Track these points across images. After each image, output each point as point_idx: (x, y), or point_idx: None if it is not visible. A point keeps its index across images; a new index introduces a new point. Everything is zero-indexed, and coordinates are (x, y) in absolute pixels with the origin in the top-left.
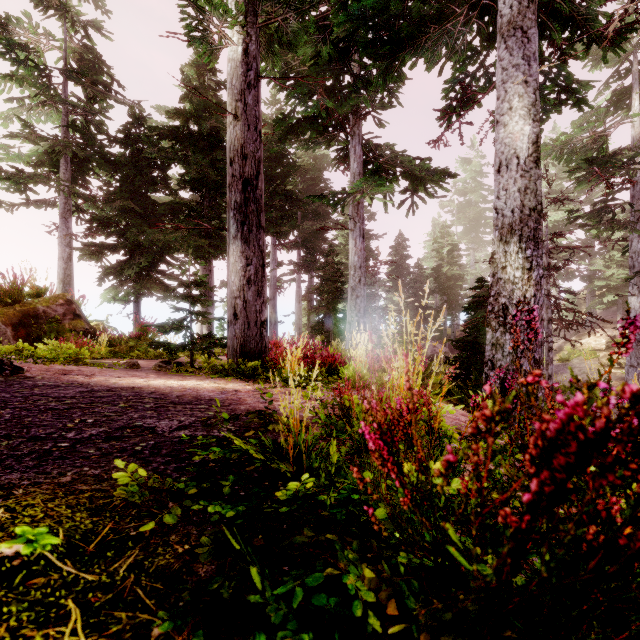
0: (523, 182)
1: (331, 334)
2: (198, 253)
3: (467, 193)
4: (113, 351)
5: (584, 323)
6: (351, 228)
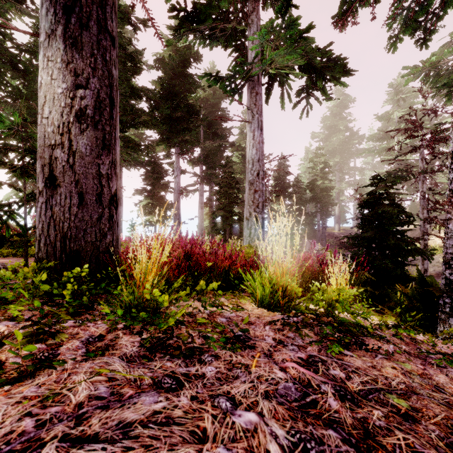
0: None
1: (228, 233)
2: None
3: (332, 126)
4: None
5: None
6: (249, 120)
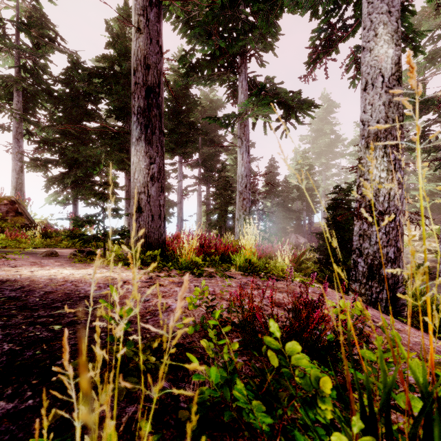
0: (387, 97)
1: (223, 229)
2: (119, 165)
3: (319, 130)
4: (47, 242)
5: (412, 220)
6: (239, 145)
